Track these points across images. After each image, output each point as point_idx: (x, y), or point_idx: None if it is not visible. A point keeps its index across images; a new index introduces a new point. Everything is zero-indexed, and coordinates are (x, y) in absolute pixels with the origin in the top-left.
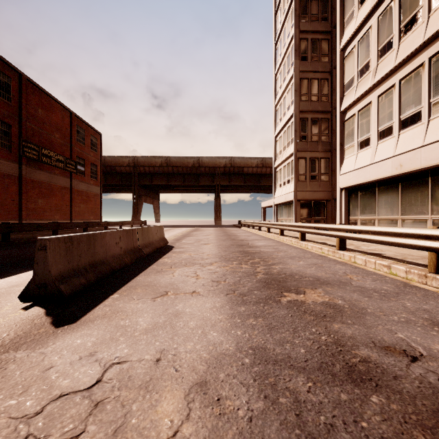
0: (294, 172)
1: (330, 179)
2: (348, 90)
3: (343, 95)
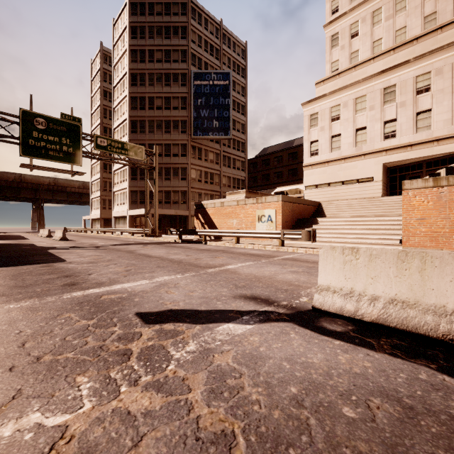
0: (100, 205)
1: None
2: (115, 185)
3: (114, 186)
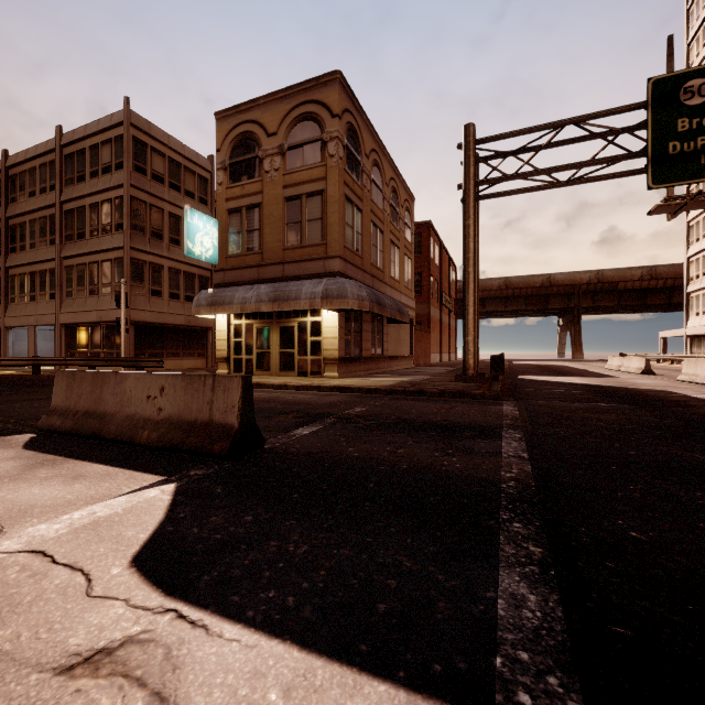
0: None
1: None
2: None
3: None
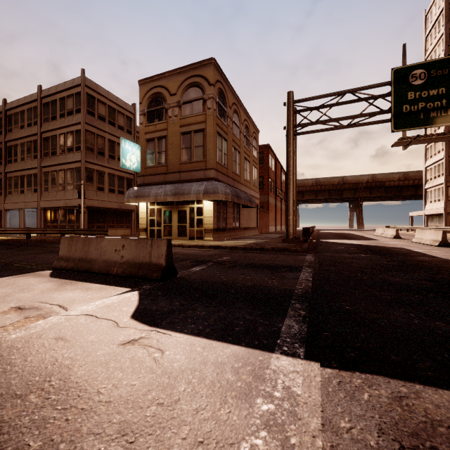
0: (444, 195)
1: None
2: None
3: None
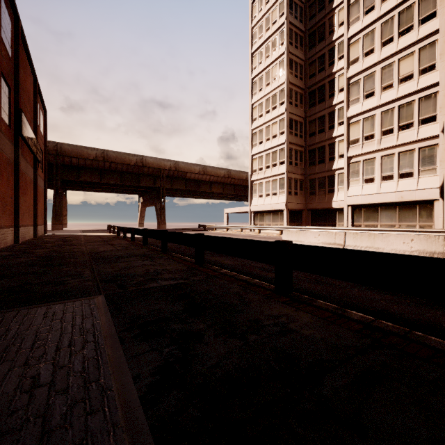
0: (287, 188)
1: (304, 195)
2: (353, 145)
3: (349, 146)
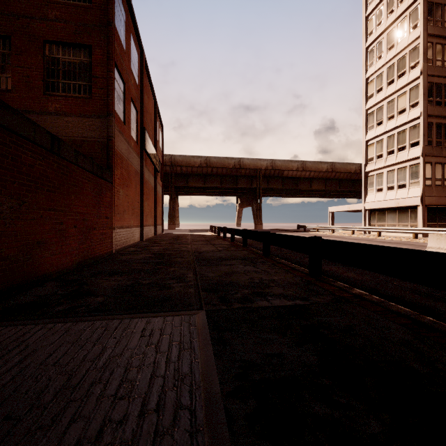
0: (422, 177)
1: None
2: None
3: None
